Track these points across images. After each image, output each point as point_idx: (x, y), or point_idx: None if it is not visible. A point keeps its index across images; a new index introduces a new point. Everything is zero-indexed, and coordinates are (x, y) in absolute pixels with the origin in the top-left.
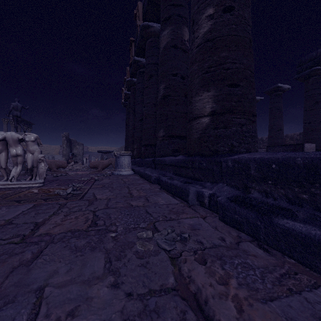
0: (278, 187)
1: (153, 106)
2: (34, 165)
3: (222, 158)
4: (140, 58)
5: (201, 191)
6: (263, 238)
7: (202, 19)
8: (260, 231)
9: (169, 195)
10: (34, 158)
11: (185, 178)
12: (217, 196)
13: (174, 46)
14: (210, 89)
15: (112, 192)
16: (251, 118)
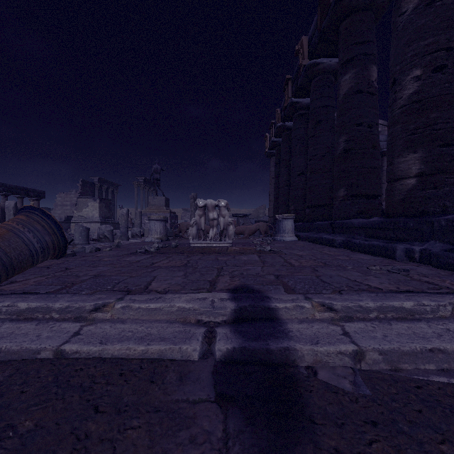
0: None
1: (322, 158)
2: (225, 228)
3: (434, 218)
4: (299, 99)
5: (410, 248)
6: None
7: (406, 81)
8: None
9: (368, 255)
10: (225, 221)
11: (384, 240)
12: (429, 250)
13: (358, 91)
14: (417, 151)
15: (305, 252)
16: None
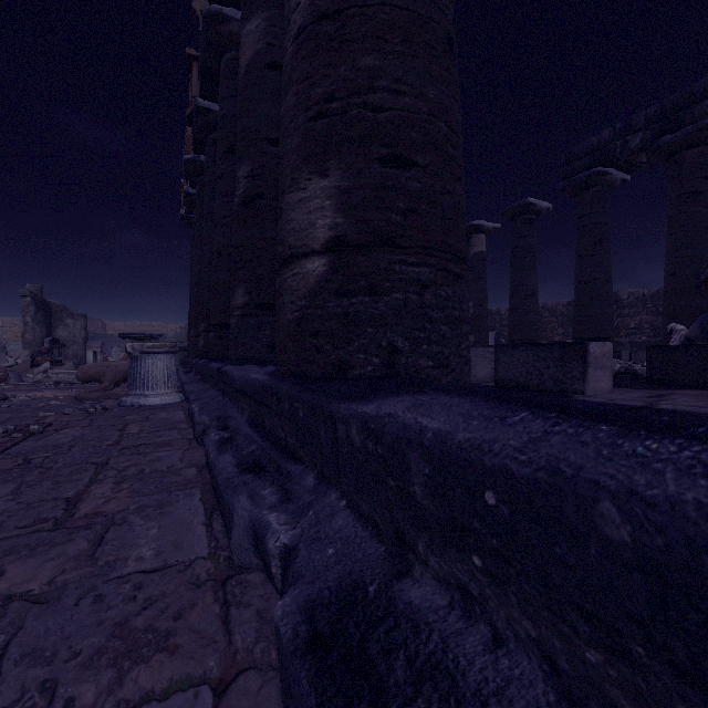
0: (510, 594)
1: None
2: None
3: (339, 405)
4: (212, 103)
5: (265, 524)
6: None
7: None
8: None
9: (204, 505)
10: None
11: (268, 441)
12: (293, 576)
13: (275, 65)
14: (329, 168)
15: (15, 497)
16: (449, 266)
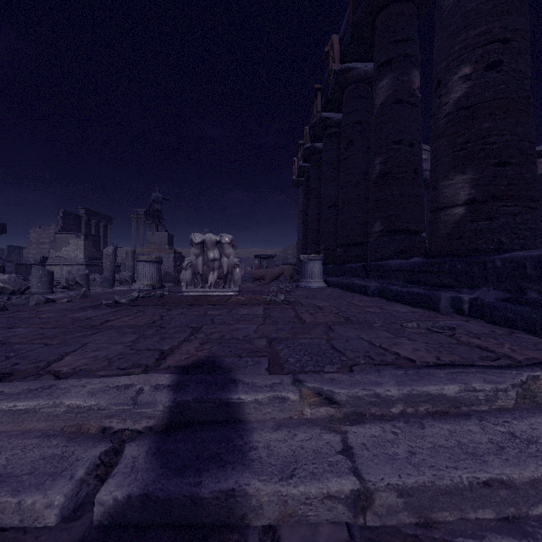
0: None
1: (356, 186)
2: (229, 271)
3: (487, 258)
4: (330, 113)
5: (457, 296)
6: (539, 330)
7: (453, 81)
8: (536, 324)
9: (406, 306)
10: (229, 262)
11: (427, 286)
12: (482, 299)
13: (397, 101)
14: (467, 171)
15: (328, 302)
16: (529, 205)
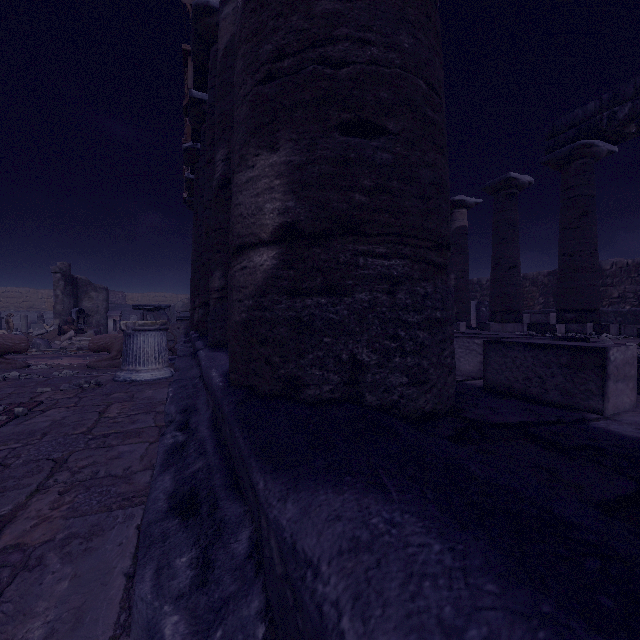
0: None
1: None
2: None
3: (261, 477)
4: (205, 94)
5: (160, 638)
6: None
7: None
8: None
9: (138, 537)
10: None
11: (220, 454)
12: None
13: None
14: (279, 140)
15: None
16: (429, 256)
